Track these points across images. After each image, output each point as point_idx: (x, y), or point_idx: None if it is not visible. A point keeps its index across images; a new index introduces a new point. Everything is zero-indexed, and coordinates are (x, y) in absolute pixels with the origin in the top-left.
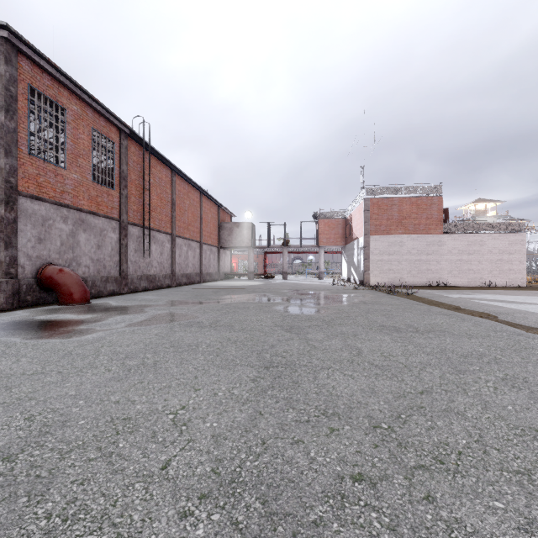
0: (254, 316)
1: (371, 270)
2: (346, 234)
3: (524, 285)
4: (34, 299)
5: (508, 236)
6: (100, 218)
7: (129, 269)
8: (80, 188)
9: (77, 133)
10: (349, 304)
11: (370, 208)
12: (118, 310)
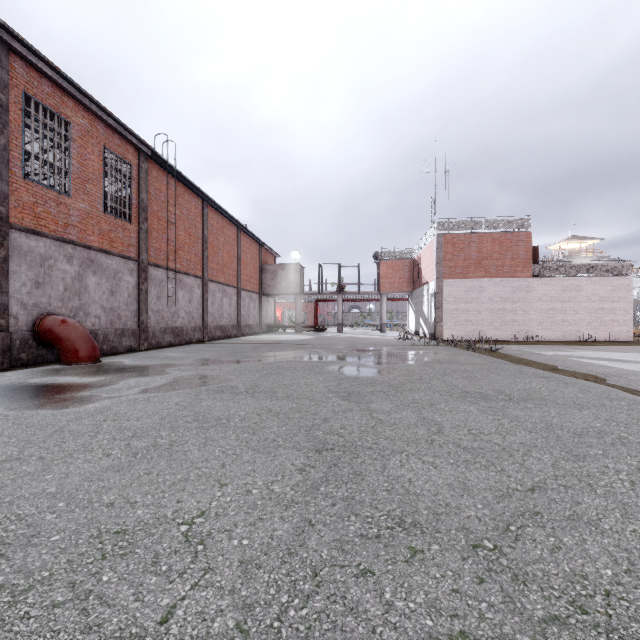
0: (302, 379)
1: (444, 321)
2: (414, 277)
3: (630, 339)
4: (31, 357)
5: (611, 280)
6: (114, 258)
7: (149, 320)
8: (88, 221)
9: (85, 152)
10: (420, 364)
11: (443, 247)
12: (132, 371)
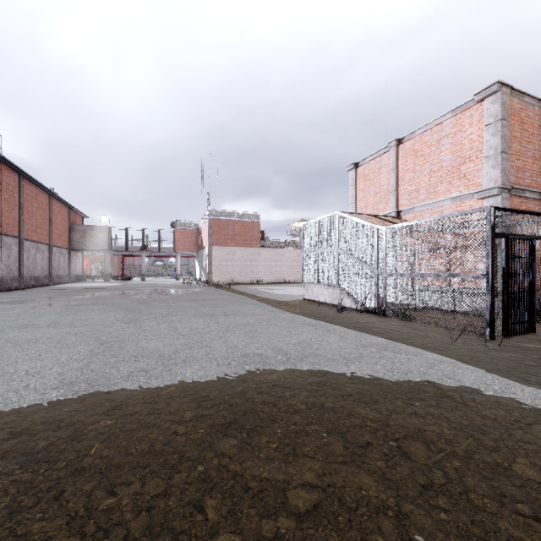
0: (119, 300)
1: (213, 272)
2: (199, 242)
3: None
4: None
5: (297, 251)
6: None
7: None
8: None
9: None
10: (183, 293)
11: (212, 226)
12: (2, 303)
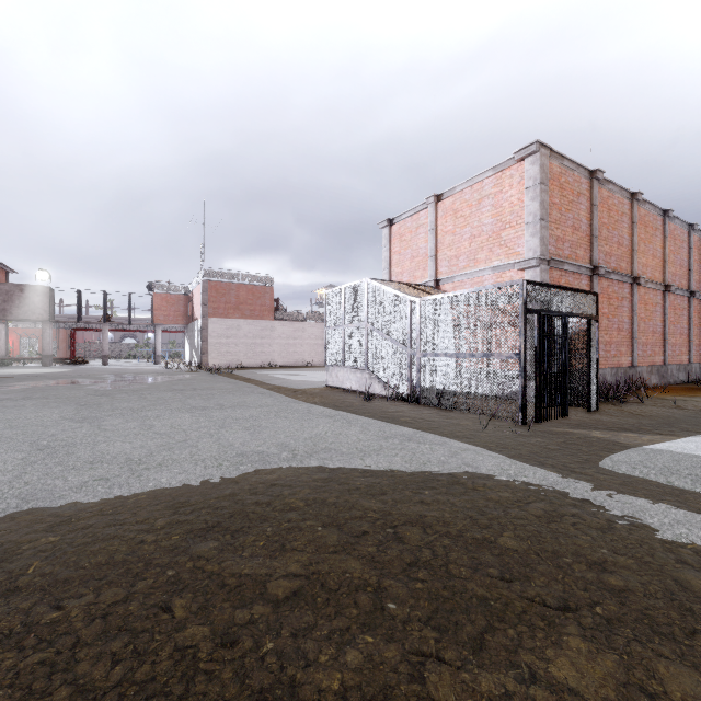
0: (67, 392)
1: (209, 352)
2: (189, 312)
3: None
4: None
5: (322, 325)
6: None
7: None
8: None
9: None
10: (165, 381)
11: (208, 291)
12: None
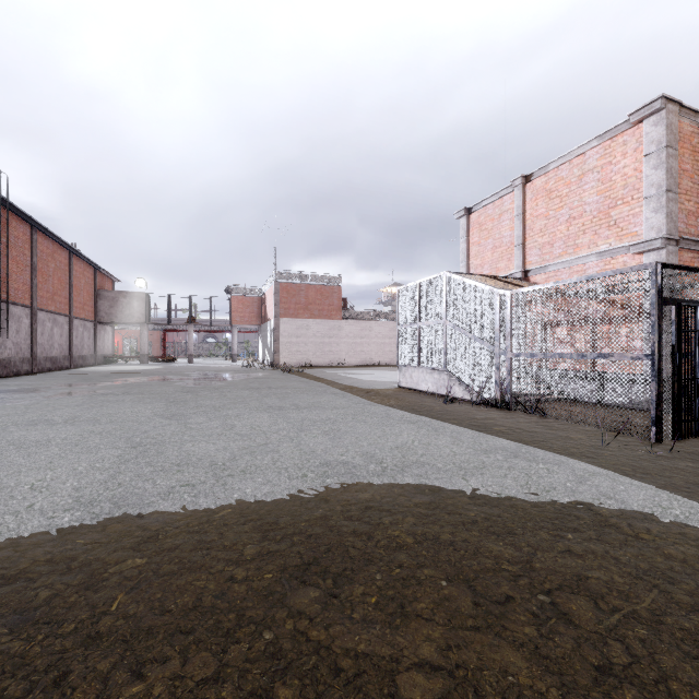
0: (159, 388)
1: (280, 351)
2: (262, 313)
3: None
4: None
5: (389, 324)
6: None
7: None
8: None
9: None
10: (242, 379)
11: (280, 292)
12: (8, 392)
